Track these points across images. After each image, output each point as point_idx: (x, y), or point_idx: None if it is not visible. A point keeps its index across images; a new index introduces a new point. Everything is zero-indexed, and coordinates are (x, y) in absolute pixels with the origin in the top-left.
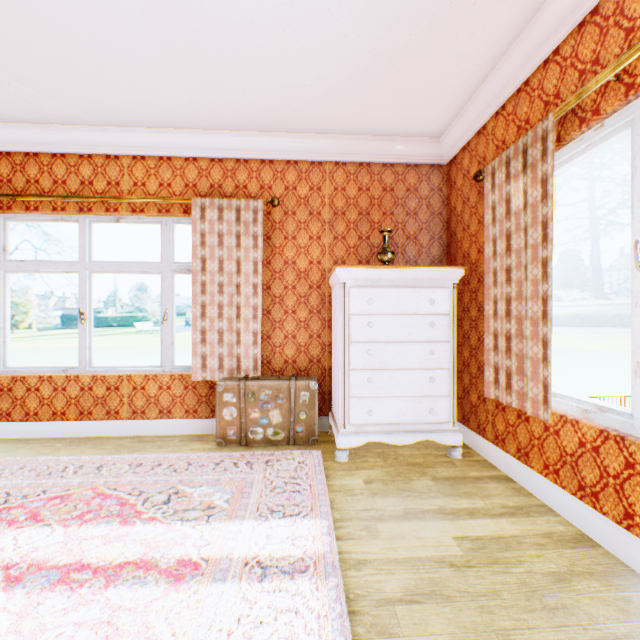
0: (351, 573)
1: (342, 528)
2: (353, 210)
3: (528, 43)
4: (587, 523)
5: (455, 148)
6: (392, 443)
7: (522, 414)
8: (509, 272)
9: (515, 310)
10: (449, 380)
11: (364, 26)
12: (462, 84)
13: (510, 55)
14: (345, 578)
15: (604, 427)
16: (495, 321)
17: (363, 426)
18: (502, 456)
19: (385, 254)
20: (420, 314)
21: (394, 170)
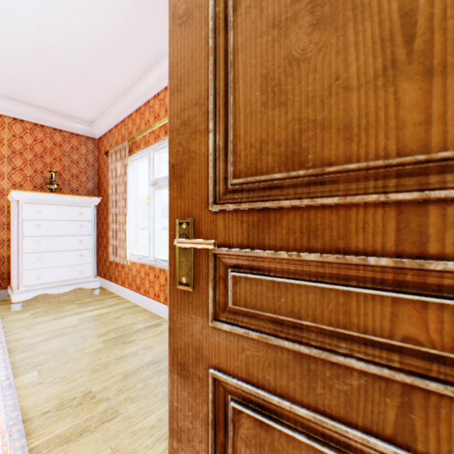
0: (14, 343)
1: (11, 332)
2: (30, 153)
3: (123, 105)
4: (138, 300)
5: (101, 133)
6: (56, 293)
7: (123, 265)
8: (117, 202)
9: (119, 219)
10: (93, 255)
11: (30, 63)
12: (98, 106)
13: (117, 105)
14: (9, 345)
15: (142, 262)
16: (113, 224)
17: (34, 286)
18: (118, 287)
19: (53, 185)
20: (75, 220)
21: (63, 134)
